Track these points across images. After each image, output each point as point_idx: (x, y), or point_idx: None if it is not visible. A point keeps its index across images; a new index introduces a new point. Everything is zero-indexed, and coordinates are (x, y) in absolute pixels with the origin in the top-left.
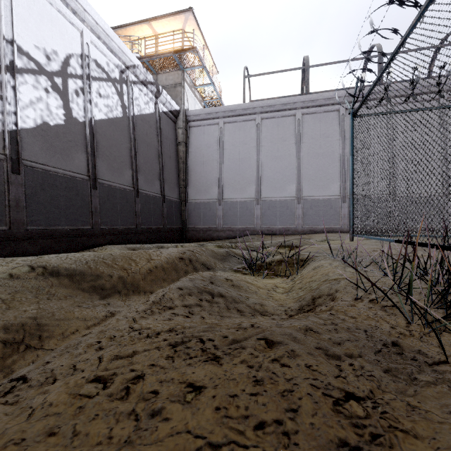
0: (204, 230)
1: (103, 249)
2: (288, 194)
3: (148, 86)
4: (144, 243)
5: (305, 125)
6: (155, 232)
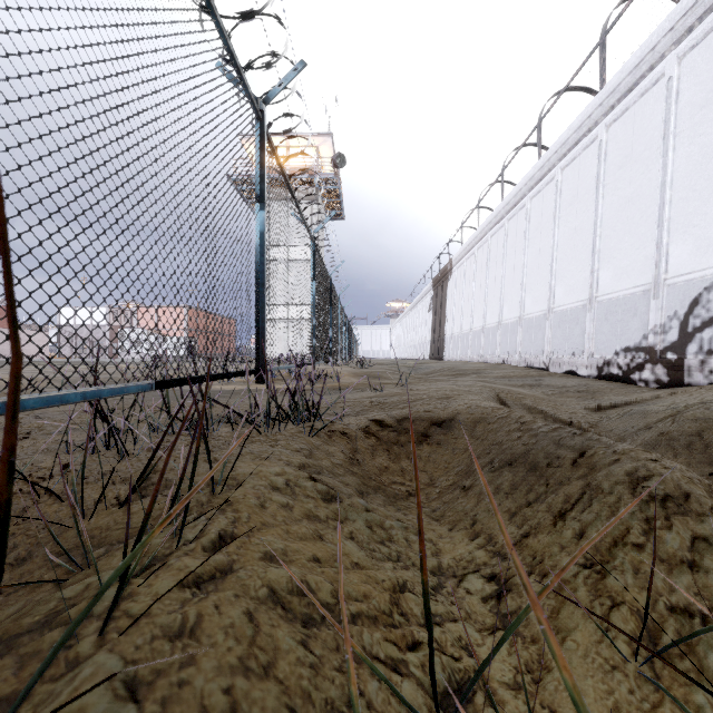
0: None
1: None
2: None
3: None
4: None
5: None
6: None
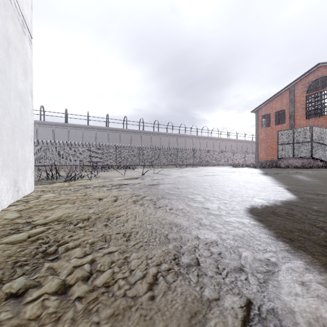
0: None
1: None
2: None
3: None
4: None
5: (40, 130)
6: None
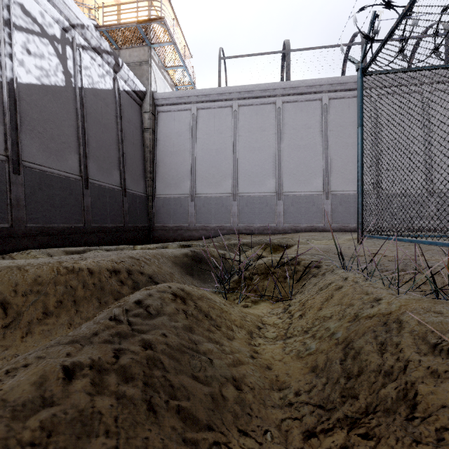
0: (174, 229)
1: (26, 254)
2: (268, 189)
3: (103, 55)
4: (97, 245)
5: (286, 114)
6: (112, 231)
